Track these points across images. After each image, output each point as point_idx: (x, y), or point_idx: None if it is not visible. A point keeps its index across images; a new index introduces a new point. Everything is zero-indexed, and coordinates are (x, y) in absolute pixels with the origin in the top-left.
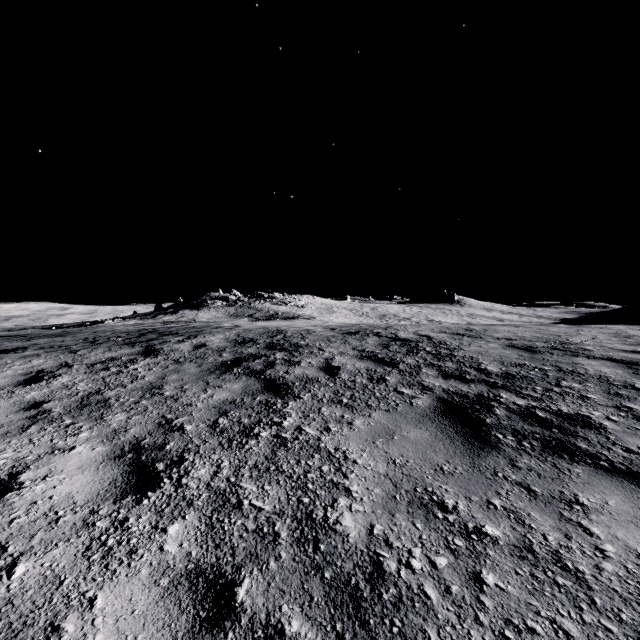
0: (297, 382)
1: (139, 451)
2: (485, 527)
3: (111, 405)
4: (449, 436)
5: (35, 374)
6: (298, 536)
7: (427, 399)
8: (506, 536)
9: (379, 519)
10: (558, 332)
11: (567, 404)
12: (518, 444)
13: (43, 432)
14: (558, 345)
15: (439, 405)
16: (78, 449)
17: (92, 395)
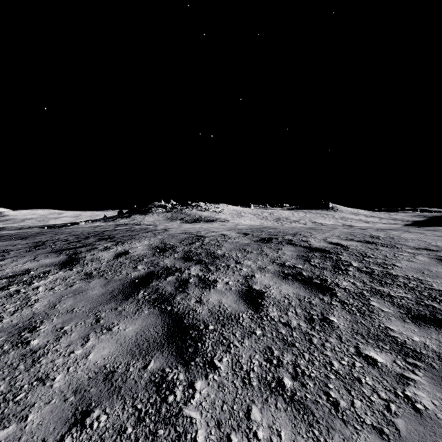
0: (211, 323)
1: None
2: None
3: None
4: None
5: None
6: None
7: (432, 388)
8: None
9: None
10: None
11: None
12: None
13: None
14: None
15: None
16: None
17: None
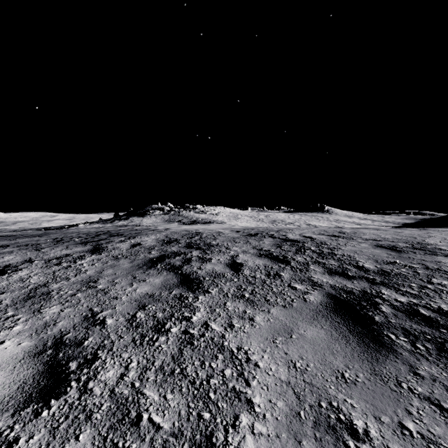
0: (207, 277)
1: (59, 347)
2: None
3: (51, 297)
4: (344, 335)
5: (2, 268)
6: None
7: (318, 295)
8: None
9: None
10: (413, 234)
11: (445, 302)
12: (412, 346)
13: None
14: (417, 245)
15: (329, 301)
16: (5, 344)
17: (39, 287)
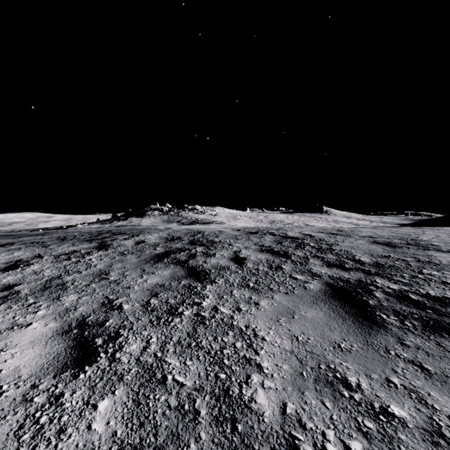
0: (213, 269)
1: (83, 327)
2: (391, 407)
3: (67, 287)
4: (341, 316)
5: (14, 263)
6: (216, 414)
7: (317, 284)
8: (413, 418)
9: (290, 397)
10: (408, 232)
11: (433, 288)
12: (401, 323)
13: (9, 310)
14: (411, 241)
15: (328, 289)
16: (34, 325)
17: (54, 279)
